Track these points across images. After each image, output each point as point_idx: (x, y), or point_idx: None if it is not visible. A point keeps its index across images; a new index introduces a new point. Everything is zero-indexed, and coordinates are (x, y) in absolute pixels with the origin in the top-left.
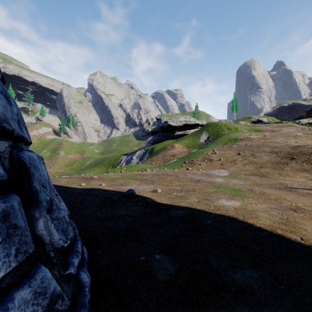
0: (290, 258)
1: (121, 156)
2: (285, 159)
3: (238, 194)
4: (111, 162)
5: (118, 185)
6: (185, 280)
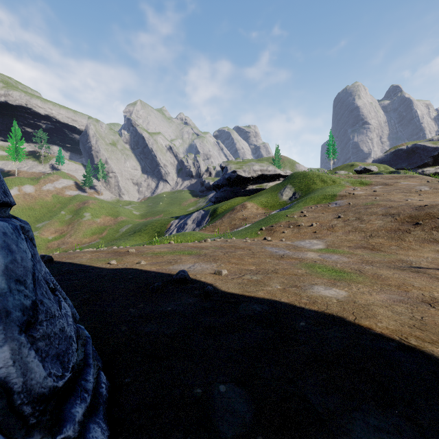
0: (438, 392)
1: (171, 219)
2: (407, 225)
3: (341, 277)
4: (157, 228)
5: (164, 264)
6: (268, 436)
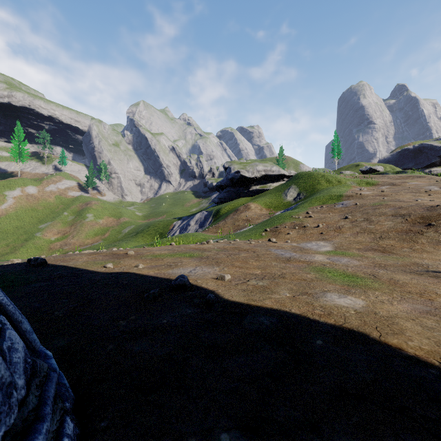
0: None
1: (174, 220)
2: (418, 226)
3: (355, 283)
4: (160, 229)
5: (163, 268)
6: None
